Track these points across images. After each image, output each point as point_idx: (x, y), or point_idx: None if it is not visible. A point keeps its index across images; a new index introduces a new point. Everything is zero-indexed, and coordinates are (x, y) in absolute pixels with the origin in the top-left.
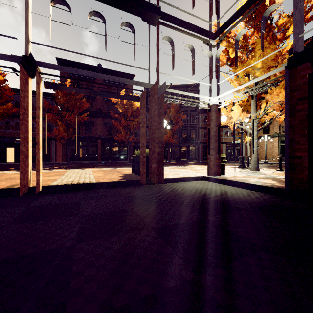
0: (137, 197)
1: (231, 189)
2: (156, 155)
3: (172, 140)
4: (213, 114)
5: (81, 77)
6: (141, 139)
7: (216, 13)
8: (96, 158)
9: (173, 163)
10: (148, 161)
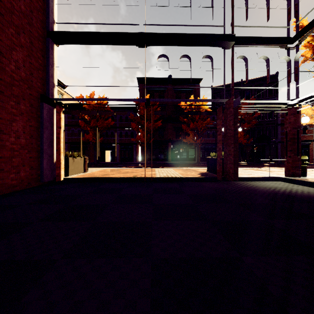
0: (218, 188)
1: (310, 189)
2: (231, 157)
3: (243, 140)
4: (291, 117)
5: (155, 89)
6: (217, 144)
7: (295, 17)
8: (167, 158)
9: (245, 164)
10: (223, 162)
